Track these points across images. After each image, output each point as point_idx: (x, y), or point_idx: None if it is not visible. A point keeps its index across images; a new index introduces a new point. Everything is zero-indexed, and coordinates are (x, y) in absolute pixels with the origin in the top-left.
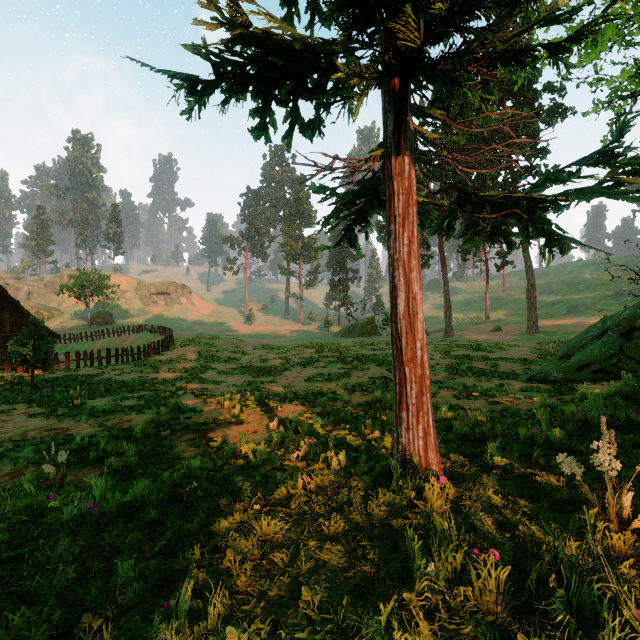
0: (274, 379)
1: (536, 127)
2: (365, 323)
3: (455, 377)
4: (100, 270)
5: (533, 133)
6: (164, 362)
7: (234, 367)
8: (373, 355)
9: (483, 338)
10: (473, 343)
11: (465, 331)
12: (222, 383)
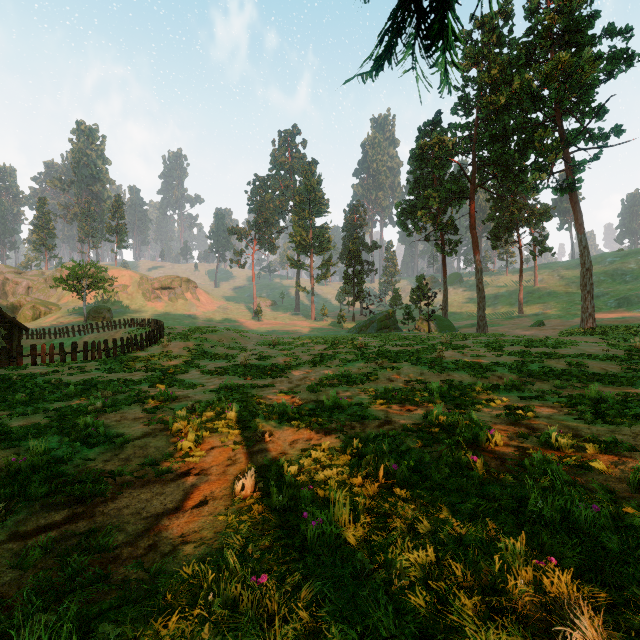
0: (272, 382)
1: (597, 75)
2: (384, 317)
3: (532, 381)
4: (97, 262)
5: (593, 83)
6: (141, 359)
7: (226, 365)
8: (401, 351)
9: (526, 333)
10: (520, 338)
11: (499, 326)
12: (199, 387)
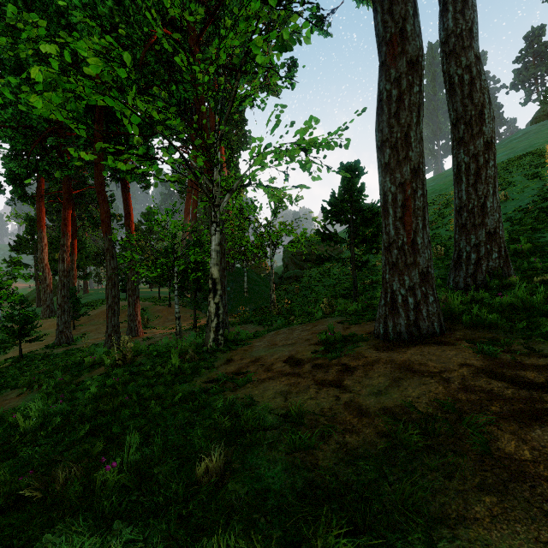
0: None
1: None
2: None
3: None
4: None
5: None
6: None
7: None
8: None
9: None
10: None
11: None
12: None
